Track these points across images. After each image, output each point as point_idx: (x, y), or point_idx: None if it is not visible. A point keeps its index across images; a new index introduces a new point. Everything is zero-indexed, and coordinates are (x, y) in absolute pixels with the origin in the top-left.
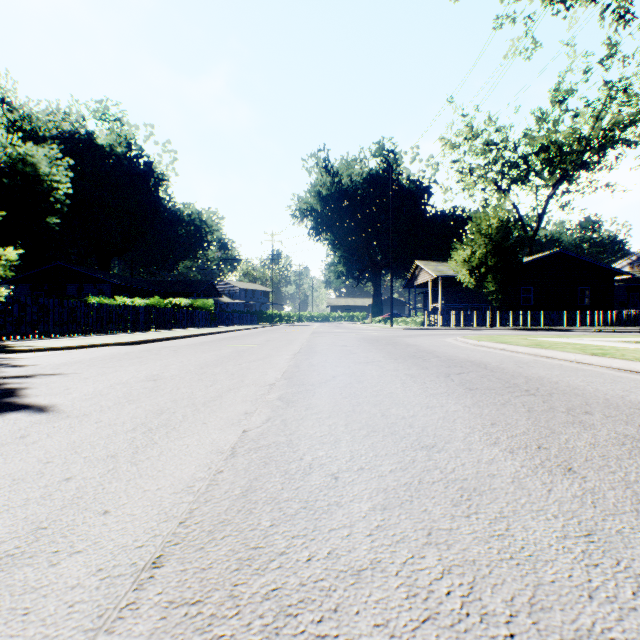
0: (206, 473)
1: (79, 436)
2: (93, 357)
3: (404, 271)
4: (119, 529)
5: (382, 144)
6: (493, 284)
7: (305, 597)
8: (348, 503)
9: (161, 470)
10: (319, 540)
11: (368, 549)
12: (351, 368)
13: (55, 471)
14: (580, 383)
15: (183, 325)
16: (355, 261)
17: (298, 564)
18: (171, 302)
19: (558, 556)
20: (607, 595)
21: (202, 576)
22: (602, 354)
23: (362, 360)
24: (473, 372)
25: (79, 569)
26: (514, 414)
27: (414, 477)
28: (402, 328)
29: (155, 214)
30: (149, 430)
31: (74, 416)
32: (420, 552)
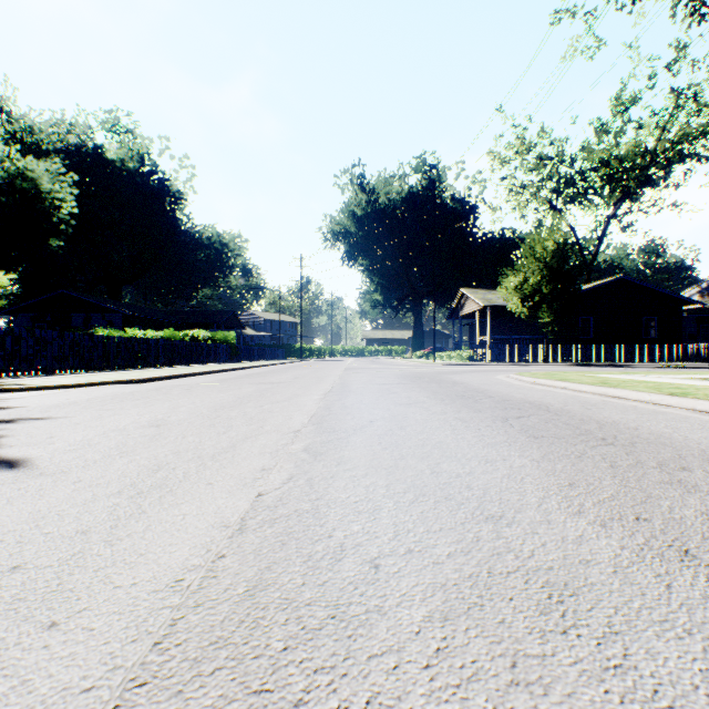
0: (202, 559)
1: (47, 502)
2: (92, 397)
3: (448, 300)
4: (64, 656)
5: (424, 159)
6: (548, 314)
7: None
8: (394, 609)
9: (143, 554)
10: (353, 677)
11: (426, 695)
12: (391, 411)
13: (1, 556)
14: (664, 429)
15: (201, 360)
16: (393, 289)
17: None
18: (188, 334)
19: None
20: None
21: None
22: (682, 394)
23: (403, 401)
24: (534, 416)
25: None
26: (595, 471)
27: (481, 565)
28: (446, 363)
29: (171, 237)
30: (138, 493)
31: (48, 474)
32: (505, 701)
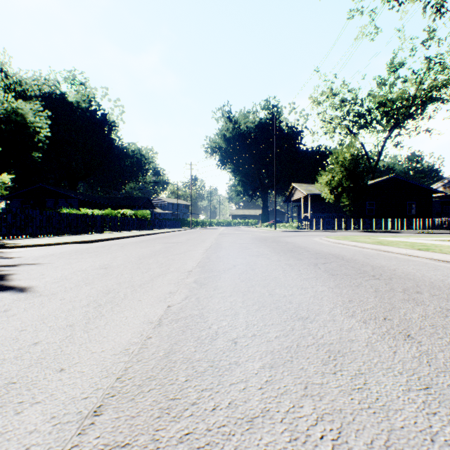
0: (139, 339)
1: (47, 310)
2: (63, 251)
3: (284, 190)
4: (70, 384)
5: (268, 101)
6: (347, 199)
7: (210, 441)
8: (244, 362)
9: (105, 336)
10: (222, 393)
11: (259, 400)
12: (247, 259)
13: (27, 337)
14: (411, 270)
15: (128, 228)
16: (249, 183)
17: (206, 412)
18: (120, 212)
19: (405, 406)
20: (445, 439)
21: (131, 423)
22: (426, 249)
23: (254, 253)
24: (334, 262)
25: (37, 417)
26: (365, 293)
27: (293, 342)
28: (283, 231)
29: (109, 150)
30: (99, 305)
31: (45, 295)
32: (299, 402)
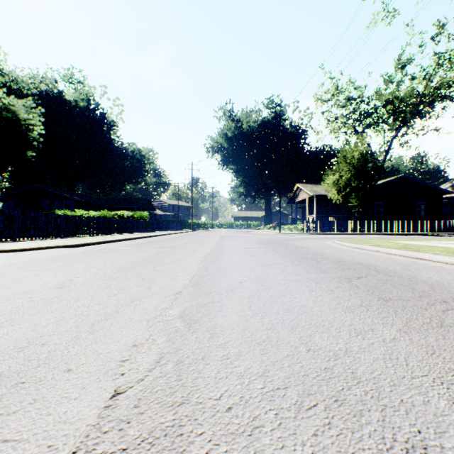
0: None
1: None
2: (30, 259)
3: (287, 191)
4: None
5: (272, 99)
6: (355, 200)
7: None
8: None
9: None
10: None
11: None
12: (255, 271)
13: None
14: None
15: (125, 231)
16: (252, 184)
17: None
18: (117, 214)
19: None
20: None
21: None
22: None
23: (264, 262)
24: (370, 276)
25: None
26: None
27: None
28: (288, 233)
29: (108, 150)
30: None
31: None
32: None
